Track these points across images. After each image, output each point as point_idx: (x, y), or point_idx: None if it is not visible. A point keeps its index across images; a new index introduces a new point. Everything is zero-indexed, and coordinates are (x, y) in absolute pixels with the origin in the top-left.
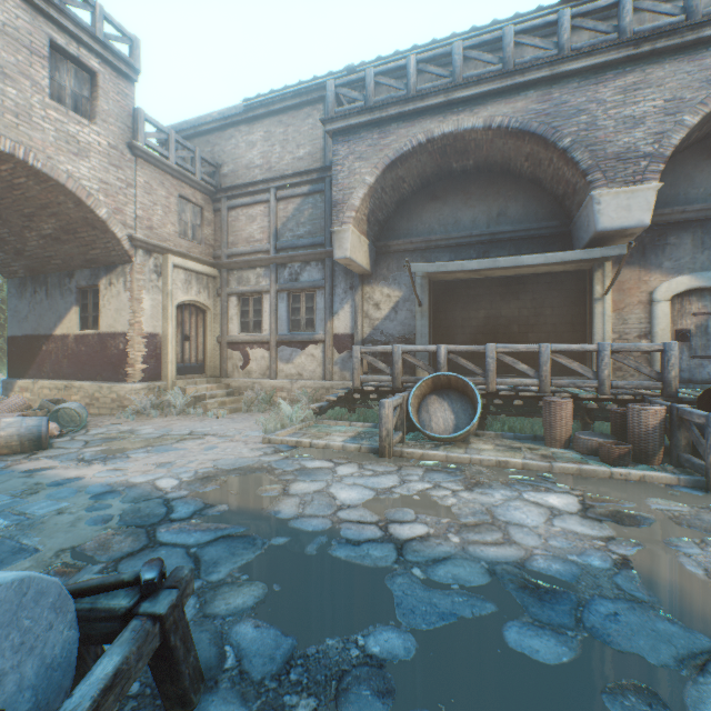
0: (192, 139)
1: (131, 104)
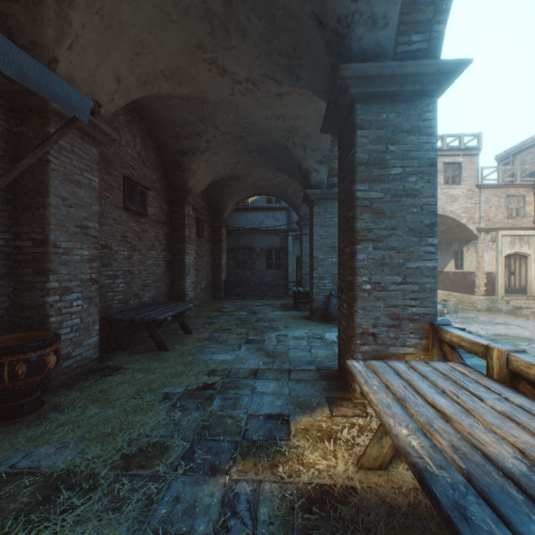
0: (518, 154)
1: (476, 166)
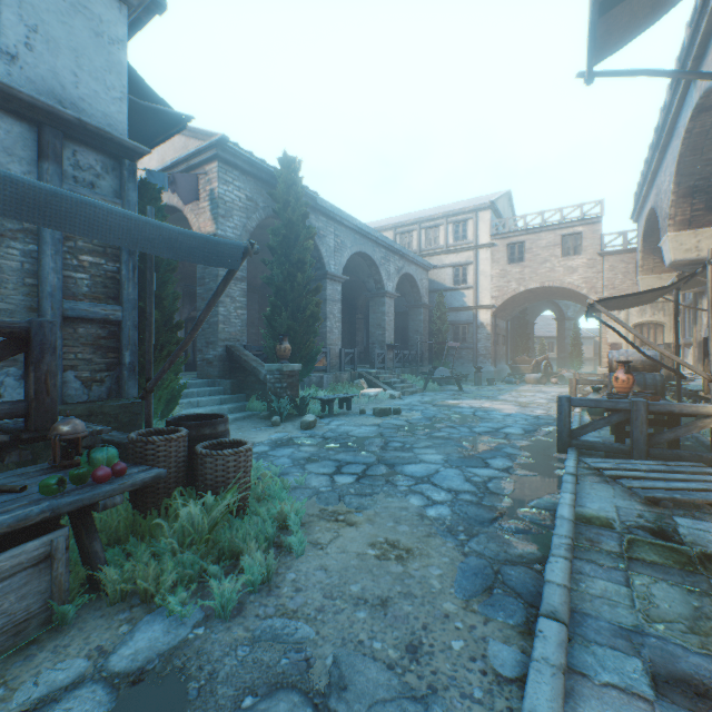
0: None
1: (599, 233)
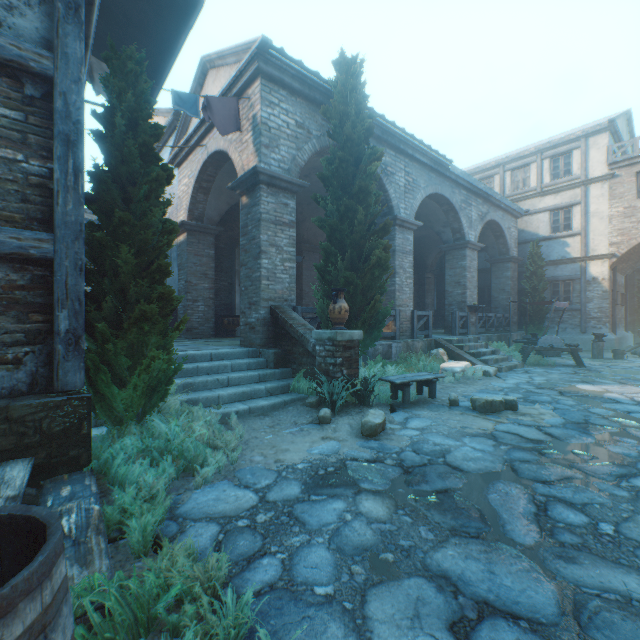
0: None
1: None
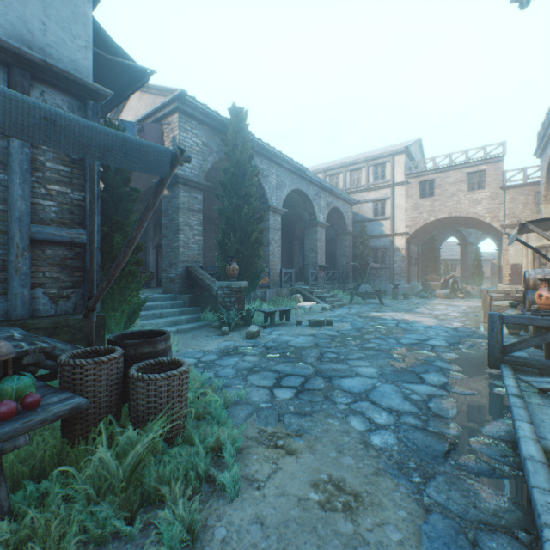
0: None
1: (501, 170)
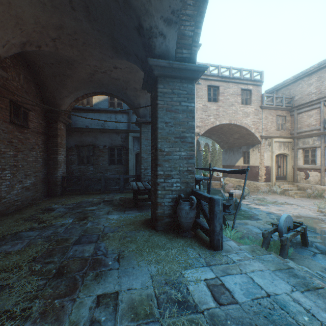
0: (279, 89)
1: (260, 93)
